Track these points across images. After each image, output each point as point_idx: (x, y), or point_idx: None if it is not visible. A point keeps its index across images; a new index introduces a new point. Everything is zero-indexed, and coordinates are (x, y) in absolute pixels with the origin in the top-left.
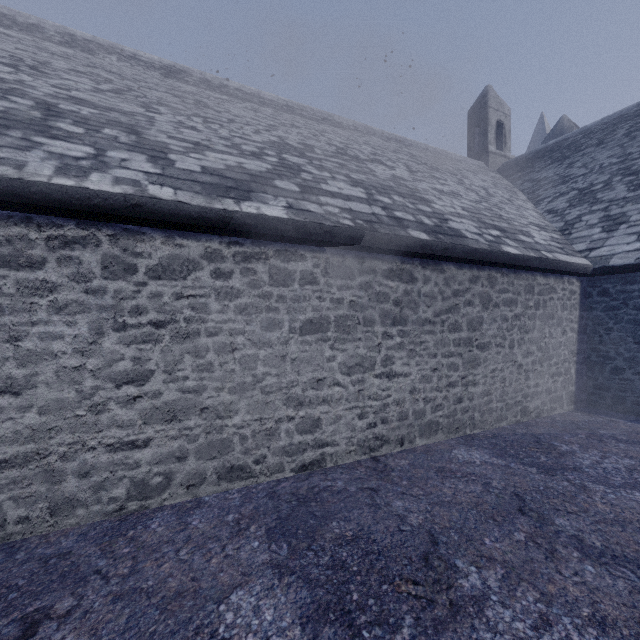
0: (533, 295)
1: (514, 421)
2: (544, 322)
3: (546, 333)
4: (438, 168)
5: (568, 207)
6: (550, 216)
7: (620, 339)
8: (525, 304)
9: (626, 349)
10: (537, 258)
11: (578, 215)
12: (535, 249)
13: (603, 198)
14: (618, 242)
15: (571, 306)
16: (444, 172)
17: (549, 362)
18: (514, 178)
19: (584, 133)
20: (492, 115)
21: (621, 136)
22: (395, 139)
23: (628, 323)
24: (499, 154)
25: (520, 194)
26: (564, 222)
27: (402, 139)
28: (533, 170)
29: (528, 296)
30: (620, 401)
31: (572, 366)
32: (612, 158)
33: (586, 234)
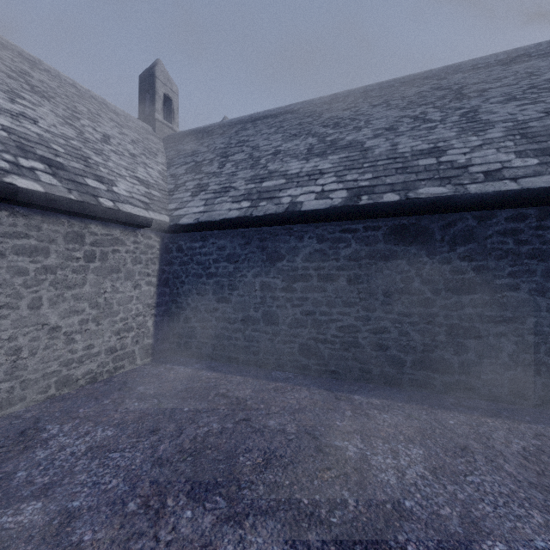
0: (83, 245)
1: (42, 398)
2: (104, 276)
3: (107, 288)
4: (53, 97)
5: (184, 174)
6: (170, 179)
7: (189, 291)
8: (67, 254)
9: (192, 300)
10: (76, 201)
11: (185, 181)
12: (92, 194)
13: (204, 170)
14: (194, 205)
15: (148, 260)
16: (57, 103)
17: (113, 319)
18: (169, 146)
19: (220, 125)
20: (160, 86)
21: (234, 132)
22: (20, 53)
23: (193, 276)
24: (167, 125)
25: (161, 157)
26: (175, 185)
27: (34, 59)
28: (182, 143)
29: (73, 245)
30: (189, 347)
31: (149, 319)
32: (222, 144)
33: (181, 196)
